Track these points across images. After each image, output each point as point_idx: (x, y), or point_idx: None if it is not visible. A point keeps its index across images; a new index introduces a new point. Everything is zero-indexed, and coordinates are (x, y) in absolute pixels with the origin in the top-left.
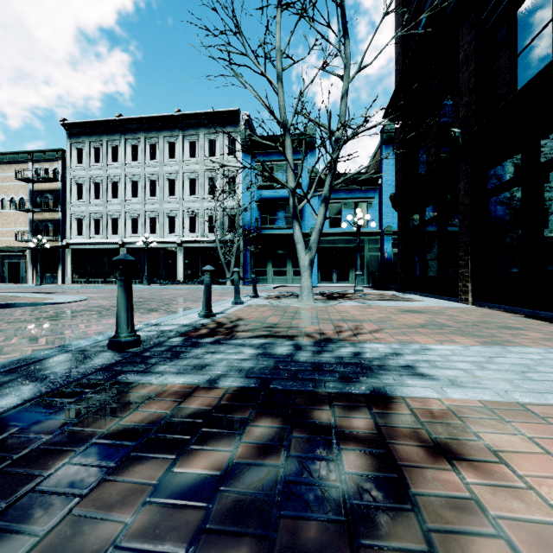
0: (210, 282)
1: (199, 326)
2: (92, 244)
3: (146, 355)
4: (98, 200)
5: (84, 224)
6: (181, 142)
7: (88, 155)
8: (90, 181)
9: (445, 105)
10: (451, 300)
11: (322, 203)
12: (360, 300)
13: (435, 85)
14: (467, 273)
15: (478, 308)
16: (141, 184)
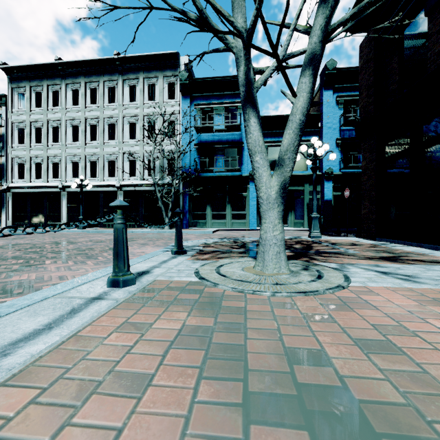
0: None
1: None
2: (32, 187)
3: None
4: (39, 145)
5: (25, 168)
6: (120, 86)
7: (29, 100)
8: (31, 126)
9: None
10: None
11: (306, 69)
12: (356, 259)
13: None
14: None
15: None
16: (81, 128)
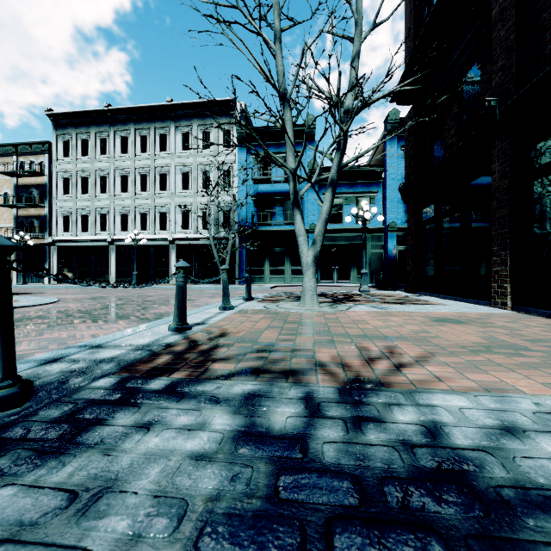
0: (184, 283)
1: (159, 348)
2: (79, 241)
3: (5, 438)
4: (86, 195)
5: (71, 220)
6: (173, 133)
7: (75, 148)
8: (77, 175)
9: (469, 78)
10: (480, 303)
11: (329, 188)
12: (372, 303)
13: (458, 53)
14: (504, 271)
15: (522, 314)
16: (131, 178)
